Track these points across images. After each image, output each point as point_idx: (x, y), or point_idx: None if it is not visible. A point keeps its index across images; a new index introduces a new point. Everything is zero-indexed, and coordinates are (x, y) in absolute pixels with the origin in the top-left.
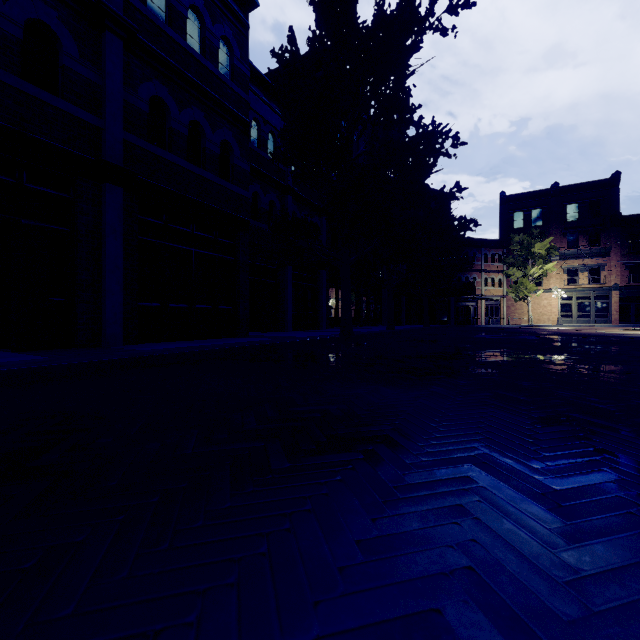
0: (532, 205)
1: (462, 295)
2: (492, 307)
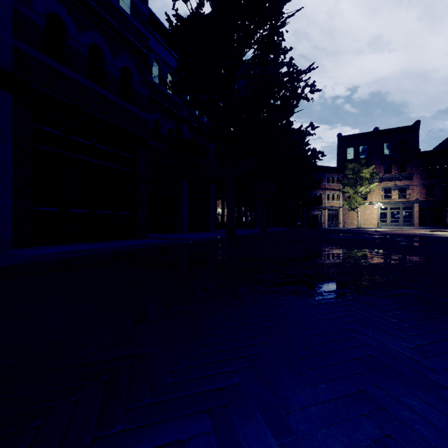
0: (360, 143)
1: (312, 206)
2: (332, 215)
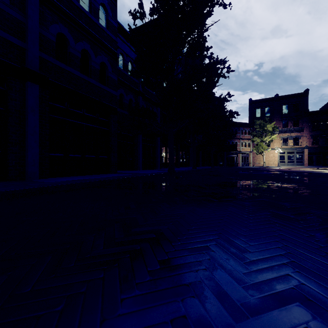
0: (265, 105)
1: (230, 151)
2: (245, 157)
